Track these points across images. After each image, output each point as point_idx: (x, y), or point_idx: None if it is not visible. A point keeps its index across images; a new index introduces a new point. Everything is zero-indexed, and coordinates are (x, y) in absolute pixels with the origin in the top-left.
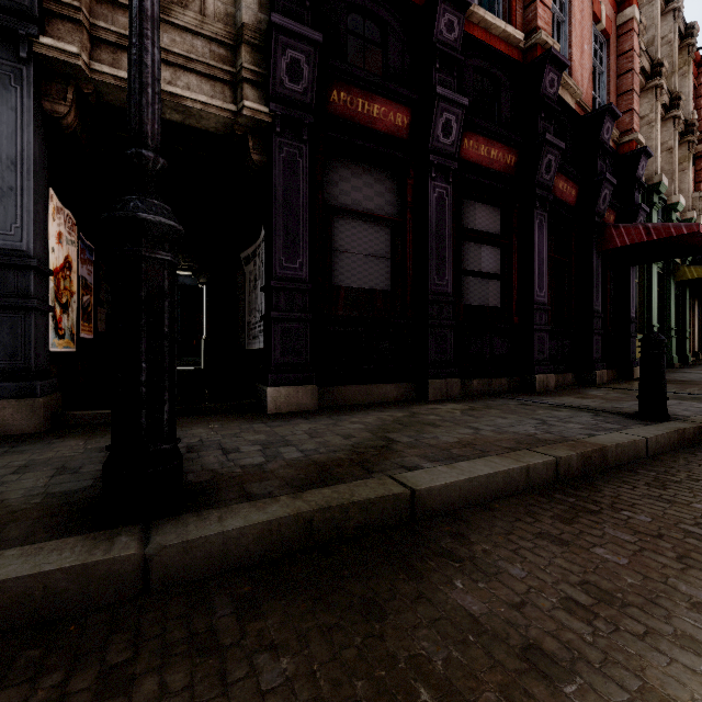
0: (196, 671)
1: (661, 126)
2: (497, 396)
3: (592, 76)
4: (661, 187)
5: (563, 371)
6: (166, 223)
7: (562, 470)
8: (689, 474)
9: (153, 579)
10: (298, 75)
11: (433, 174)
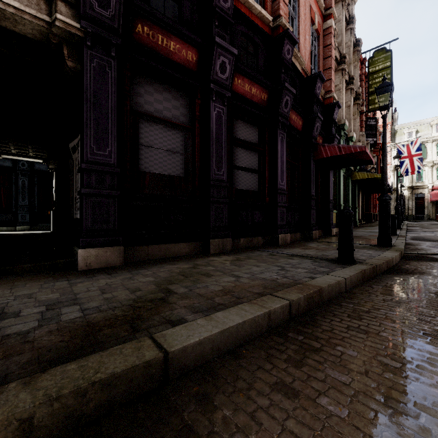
0: None
1: (345, 93)
2: (255, 249)
3: (310, 56)
4: (345, 126)
5: (295, 231)
6: None
7: (294, 309)
8: (372, 304)
9: None
10: (107, 3)
11: (214, 98)
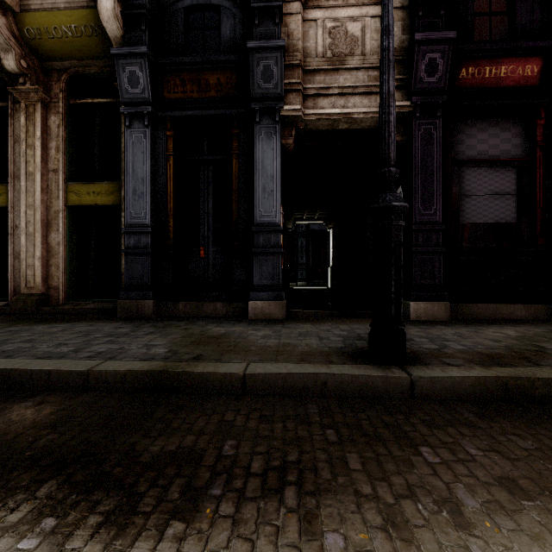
0: (474, 432)
1: None
2: None
3: None
4: None
5: None
6: (404, 205)
7: None
8: None
9: (416, 392)
10: (434, 69)
11: None
